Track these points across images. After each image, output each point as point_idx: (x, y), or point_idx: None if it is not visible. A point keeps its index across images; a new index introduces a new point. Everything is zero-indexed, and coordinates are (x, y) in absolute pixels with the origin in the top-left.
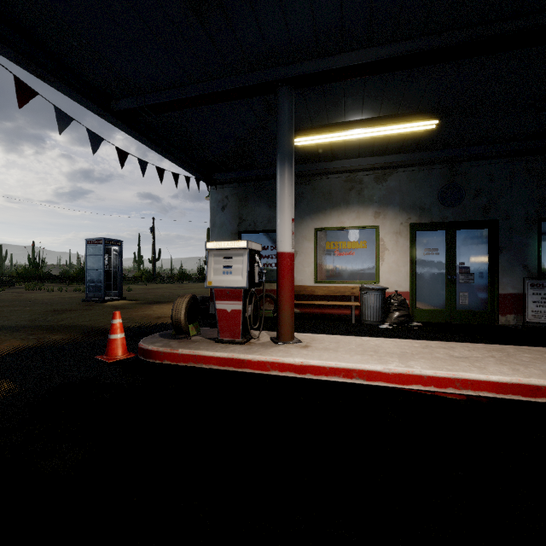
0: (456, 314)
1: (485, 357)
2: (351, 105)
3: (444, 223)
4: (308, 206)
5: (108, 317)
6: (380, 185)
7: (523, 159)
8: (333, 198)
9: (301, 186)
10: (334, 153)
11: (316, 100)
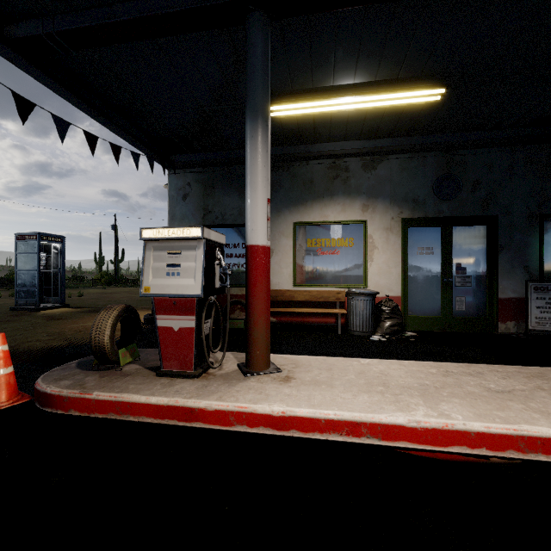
0: (453, 321)
1: (534, 391)
2: (343, 60)
3: (440, 219)
4: (286, 196)
5: (30, 332)
6: (369, 174)
7: (524, 148)
8: (316, 187)
9: (278, 173)
10: (317, 133)
11: (298, 47)
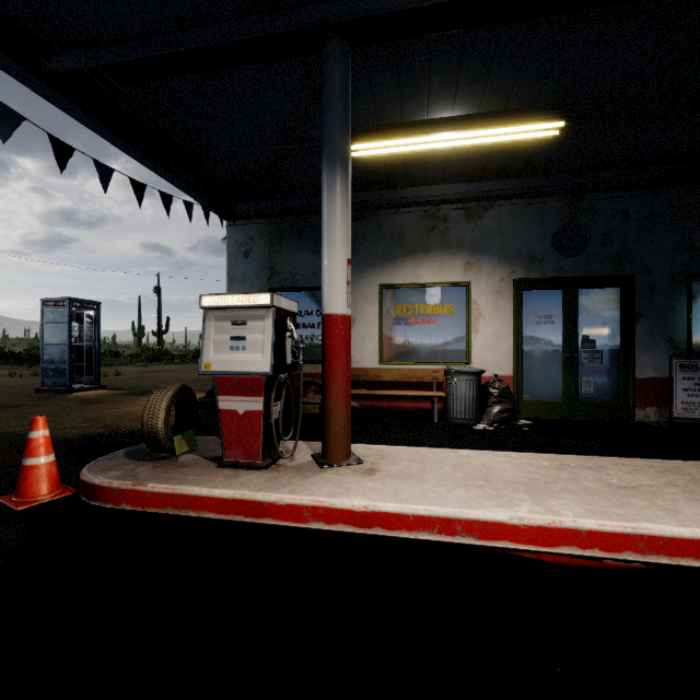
0: (578, 407)
1: (664, 487)
2: (439, 89)
3: (562, 280)
4: (370, 252)
5: (63, 418)
6: (473, 224)
7: (668, 190)
8: (407, 241)
9: (361, 223)
10: (409, 175)
11: (385, 76)
